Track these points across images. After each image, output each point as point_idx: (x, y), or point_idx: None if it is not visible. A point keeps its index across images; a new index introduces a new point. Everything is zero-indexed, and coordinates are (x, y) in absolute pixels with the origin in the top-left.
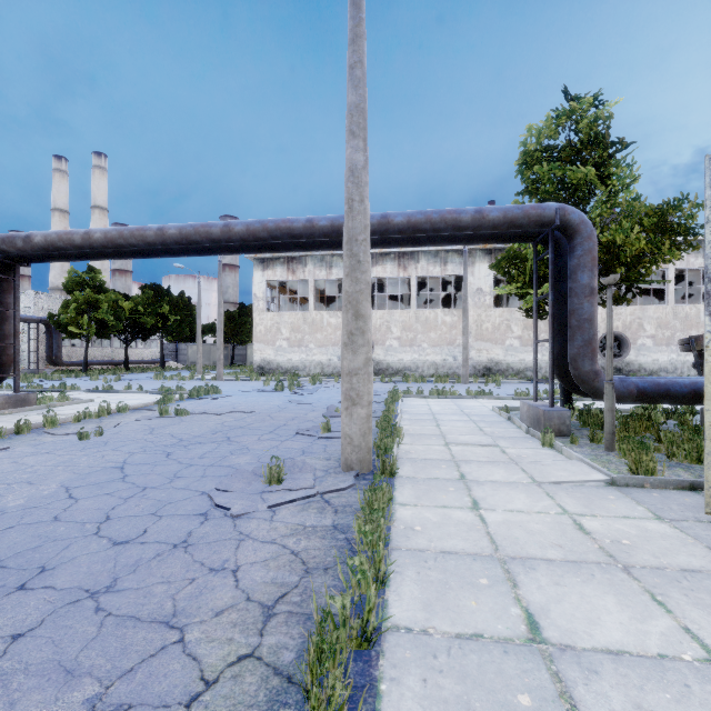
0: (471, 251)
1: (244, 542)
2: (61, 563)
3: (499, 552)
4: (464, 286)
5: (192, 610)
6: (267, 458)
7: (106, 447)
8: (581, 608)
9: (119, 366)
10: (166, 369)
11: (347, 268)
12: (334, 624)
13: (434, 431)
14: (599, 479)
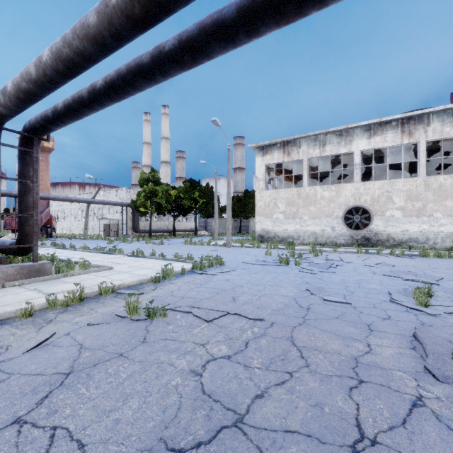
0: None
1: None
2: None
3: None
4: None
5: None
6: None
7: None
8: None
9: (172, 233)
10: (197, 235)
11: None
12: None
13: None
14: None
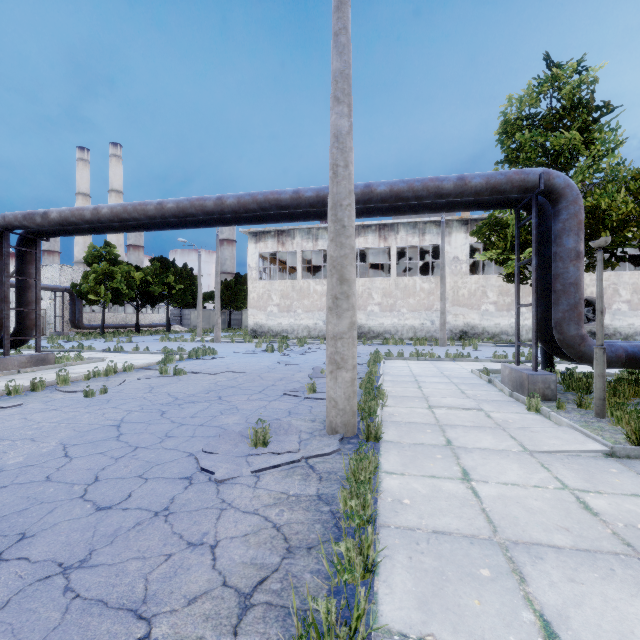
0: (448, 222)
1: (226, 512)
2: (42, 530)
3: (498, 535)
4: (442, 254)
5: (164, 595)
6: (254, 418)
7: (107, 404)
8: (607, 616)
9: (132, 329)
10: (171, 332)
11: (331, 233)
12: (317, 631)
13: (417, 393)
14: (596, 449)
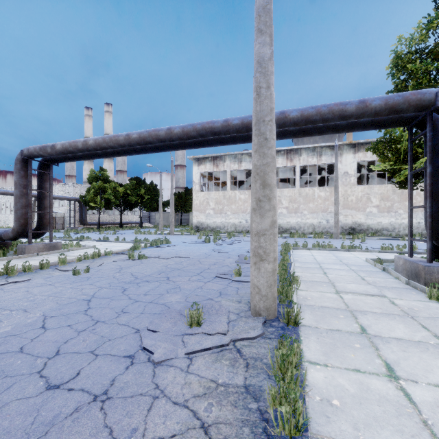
0: (340, 146)
1: (157, 402)
2: None
3: None
4: (336, 170)
5: None
6: (192, 297)
7: (87, 281)
8: None
9: (118, 225)
10: (142, 227)
11: (255, 145)
12: None
13: (323, 279)
14: None
